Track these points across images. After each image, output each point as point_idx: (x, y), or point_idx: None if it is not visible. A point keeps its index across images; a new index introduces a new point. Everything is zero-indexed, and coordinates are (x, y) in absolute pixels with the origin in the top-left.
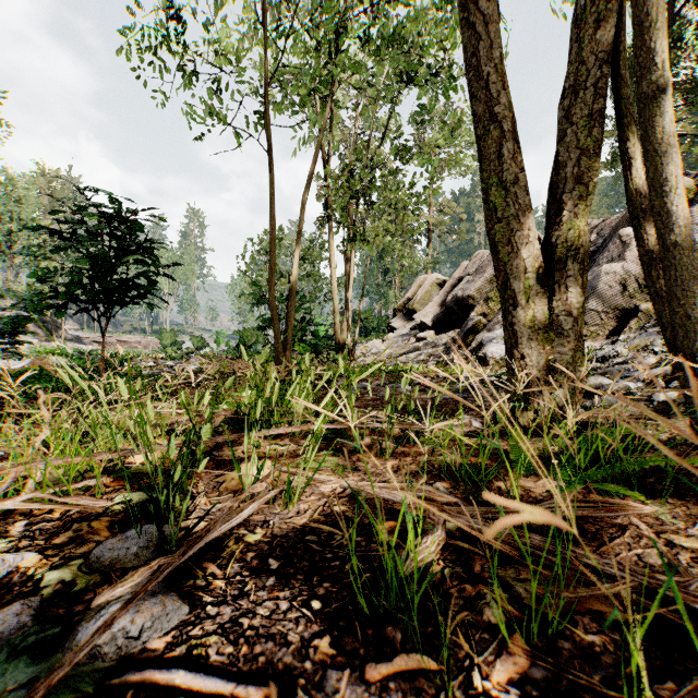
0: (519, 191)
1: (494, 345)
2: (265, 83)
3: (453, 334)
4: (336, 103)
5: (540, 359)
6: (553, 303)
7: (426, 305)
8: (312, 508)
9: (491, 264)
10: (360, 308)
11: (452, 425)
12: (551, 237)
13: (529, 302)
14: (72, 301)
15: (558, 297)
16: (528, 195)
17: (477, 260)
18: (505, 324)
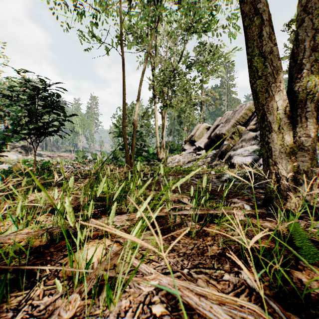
0: (273, 58)
1: (237, 157)
2: (120, 19)
3: (214, 152)
4: (157, 32)
5: (288, 165)
6: (296, 129)
7: (201, 138)
8: (132, 307)
9: (233, 118)
10: (169, 139)
11: (248, 219)
12: (294, 87)
13: (279, 129)
14: (15, 133)
15: (300, 125)
16: (279, 60)
17: (226, 116)
18: (262, 143)
